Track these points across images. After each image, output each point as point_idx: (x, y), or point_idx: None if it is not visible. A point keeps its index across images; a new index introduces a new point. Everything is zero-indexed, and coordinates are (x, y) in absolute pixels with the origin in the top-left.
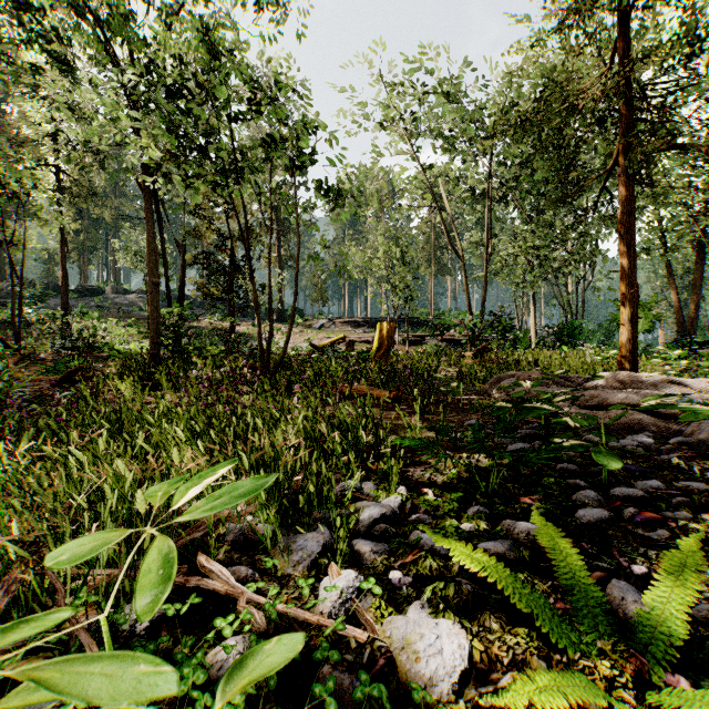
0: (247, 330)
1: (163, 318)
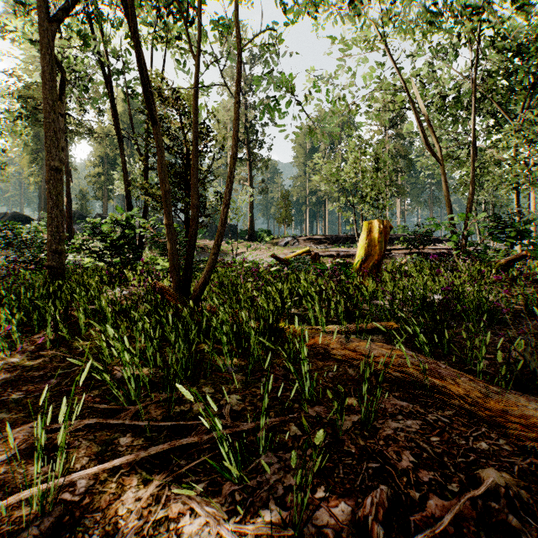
0: (222, 247)
1: (106, 226)
